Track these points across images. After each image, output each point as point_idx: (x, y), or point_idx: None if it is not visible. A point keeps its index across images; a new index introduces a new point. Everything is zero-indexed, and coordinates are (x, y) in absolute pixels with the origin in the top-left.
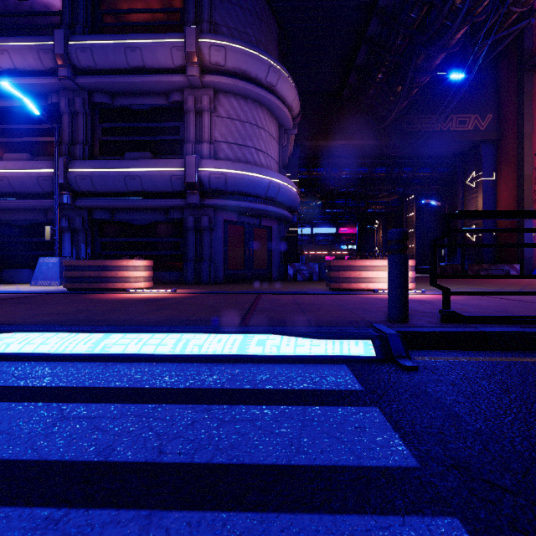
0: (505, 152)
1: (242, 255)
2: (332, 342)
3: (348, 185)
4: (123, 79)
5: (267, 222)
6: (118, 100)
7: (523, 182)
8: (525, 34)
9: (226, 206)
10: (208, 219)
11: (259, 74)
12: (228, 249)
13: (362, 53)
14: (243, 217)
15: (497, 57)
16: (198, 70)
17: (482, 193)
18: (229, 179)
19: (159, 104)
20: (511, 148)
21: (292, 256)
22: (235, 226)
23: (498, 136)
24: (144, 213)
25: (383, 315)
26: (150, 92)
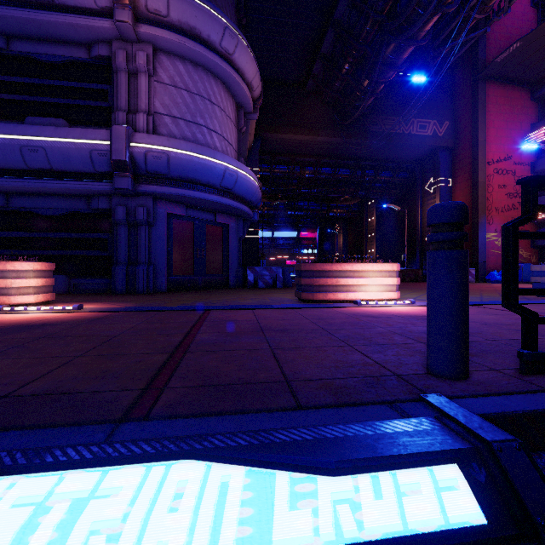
0: (460, 159)
1: (191, 257)
2: (363, 482)
3: (312, 185)
4: (20, 13)
5: (223, 218)
6: (16, 45)
7: (477, 189)
8: (479, 45)
9: (169, 195)
10: (146, 210)
11: (212, 36)
12: (173, 249)
13: (328, 38)
14: (193, 211)
15: (453, 66)
16: (131, 16)
17: (440, 199)
18: (173, 160)
19: (78, 57)
20: (466, 156)
21: (253, 260)
22: (183, 222)
23: (454, 144)
24: (55, 199)
25: (408, 354)
26: (64, 39)
